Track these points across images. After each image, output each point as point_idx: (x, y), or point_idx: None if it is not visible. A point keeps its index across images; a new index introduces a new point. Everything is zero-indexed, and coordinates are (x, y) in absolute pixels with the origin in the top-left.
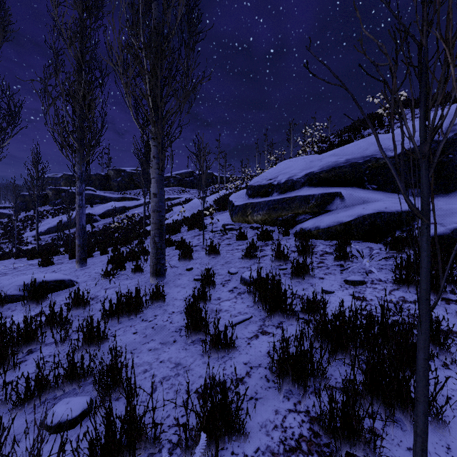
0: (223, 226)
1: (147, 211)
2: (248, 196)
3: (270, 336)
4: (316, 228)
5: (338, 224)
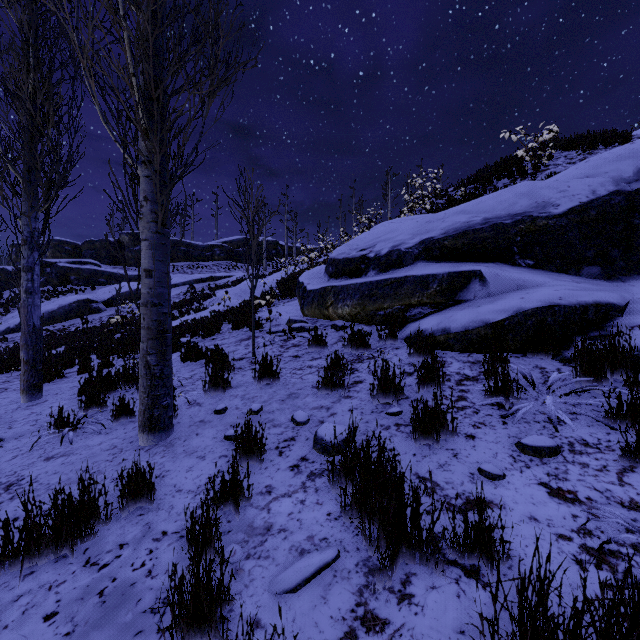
0: (288, 323)
1: (178, 296)
2: (328, 276)
3: (386, 639)
4: (444, 331)
5: (483, 325)
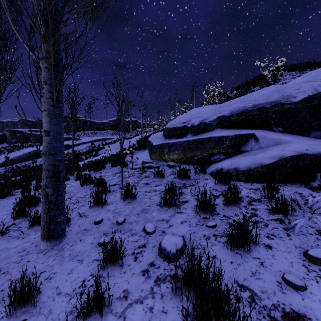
0: (142, 163)
1: (86, 148)
2: (164, 137)
3: None
4: (235, 169)
5: (260, 166)
